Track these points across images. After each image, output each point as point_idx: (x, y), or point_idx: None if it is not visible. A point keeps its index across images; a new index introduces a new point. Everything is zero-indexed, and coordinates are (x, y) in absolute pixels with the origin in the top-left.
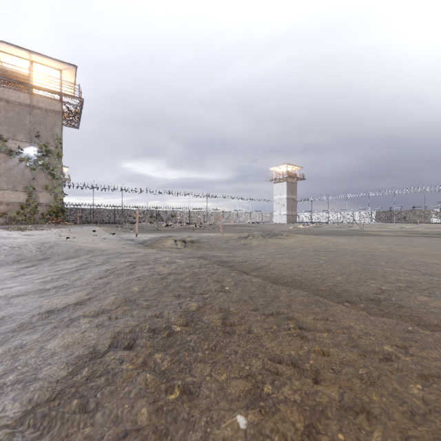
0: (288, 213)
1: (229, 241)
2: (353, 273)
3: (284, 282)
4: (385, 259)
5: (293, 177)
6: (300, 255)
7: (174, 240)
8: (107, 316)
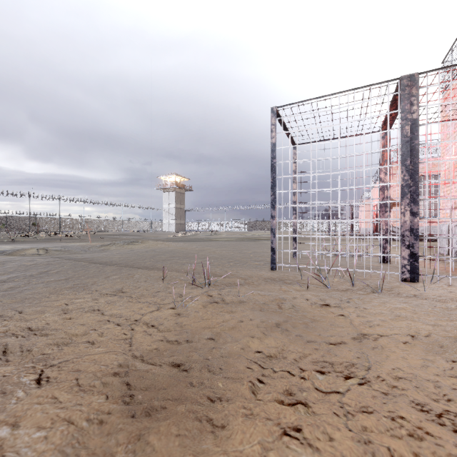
0: (177, 222)
1: (91, 248)
2: (141, 258)
3: (99, 262)
4: (174, 252)
5: (182, 188)
6: (130, 253)
7: (36, 248)
8: (1, 275)
